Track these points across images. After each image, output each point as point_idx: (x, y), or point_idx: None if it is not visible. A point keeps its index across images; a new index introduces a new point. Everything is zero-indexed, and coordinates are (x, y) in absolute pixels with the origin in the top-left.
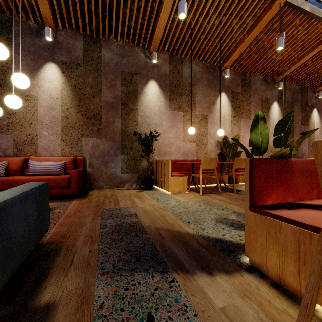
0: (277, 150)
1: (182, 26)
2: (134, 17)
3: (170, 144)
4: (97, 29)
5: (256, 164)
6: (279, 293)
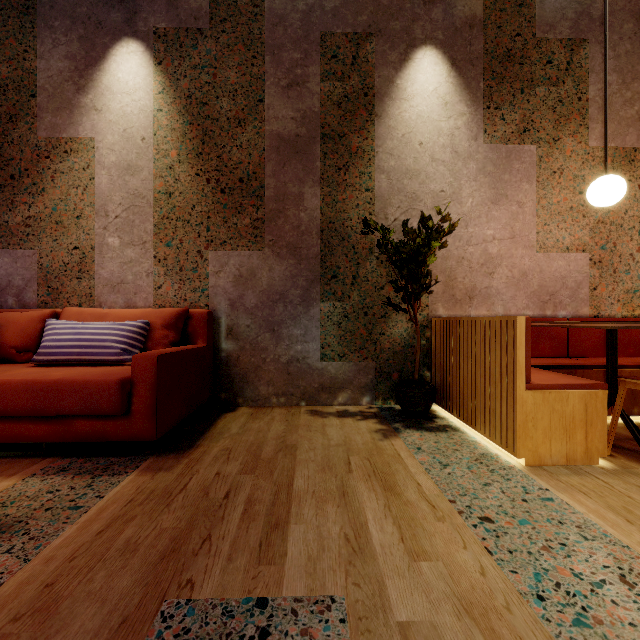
0: None
1: None
2: None
3: (488, 262)
4: None
5: None
6: None
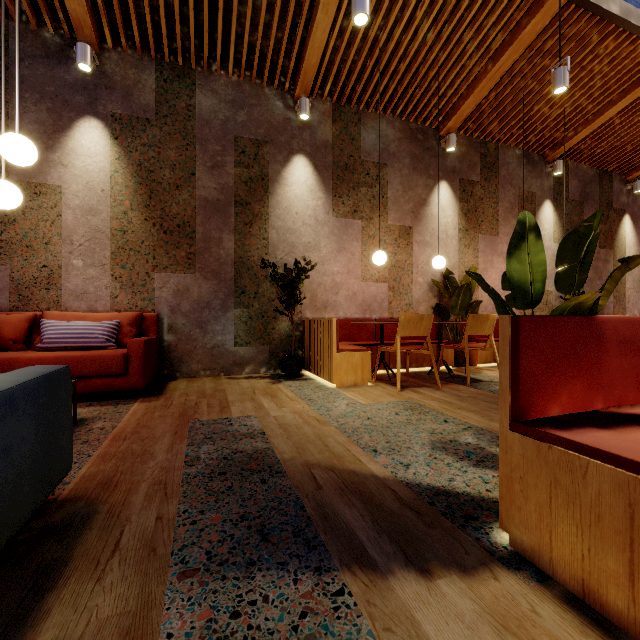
0: (552, 298)
1: (360, 44)
2: (262, 25)
3: (335, 286)
4: (185, 49)
5: (526, 327)
6: (586, 623)
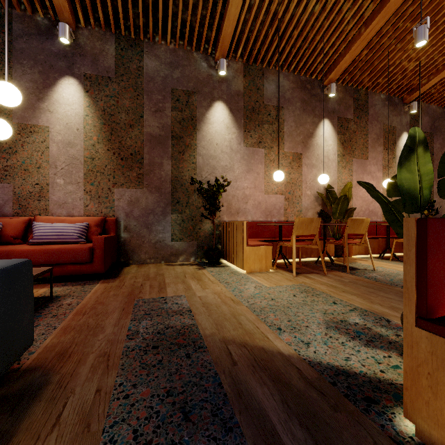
0: None
1: (264, 17)
2: (191, 5)
3: (245, 197)
4: (136, 26)
5: (433, 229)
6: None
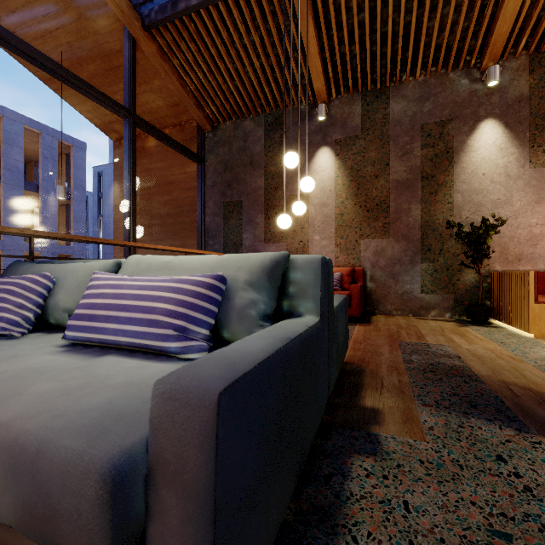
0: None
1: None
2: (448, 27)
3: (532, 238)
4: (382, 75)
5: None
6: None
